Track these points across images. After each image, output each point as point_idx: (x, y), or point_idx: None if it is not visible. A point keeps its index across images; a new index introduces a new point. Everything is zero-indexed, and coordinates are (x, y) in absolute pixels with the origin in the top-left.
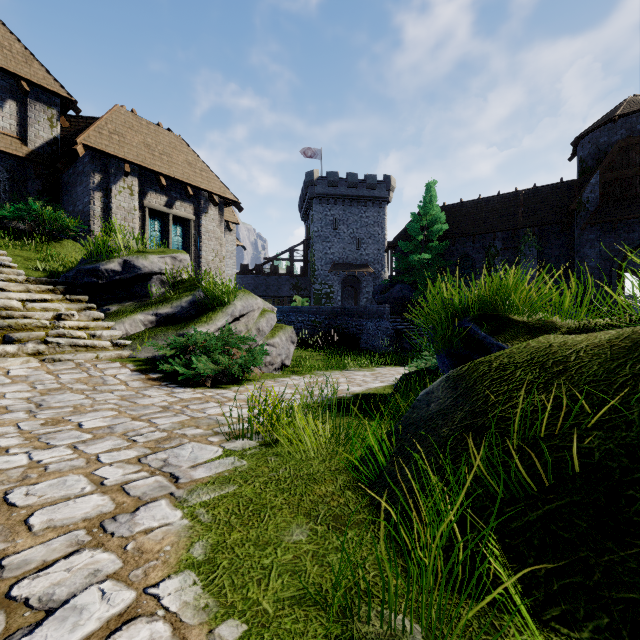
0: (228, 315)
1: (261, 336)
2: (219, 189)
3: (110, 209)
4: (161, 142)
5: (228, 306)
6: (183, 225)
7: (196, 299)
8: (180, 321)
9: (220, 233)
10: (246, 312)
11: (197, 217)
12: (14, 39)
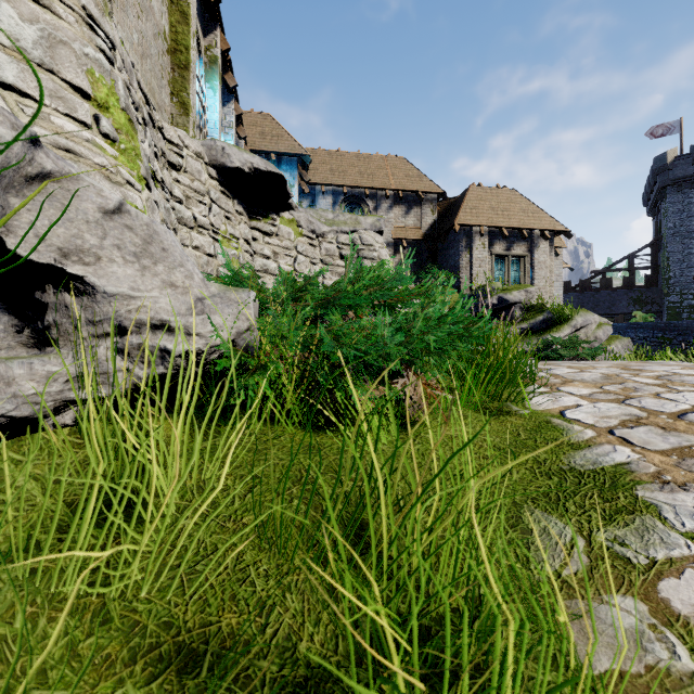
0: (572, 327)
1: (598, 342)
2: (549, 224)
3: (471, 261)
4: (501, 201)
5: (571, 321)
6: (518, 261)
7: (545, 318)
8: (536, 332)
9: (549, 262)
10: (585, 325)
11: (529, 253)
12: (413, 168)
